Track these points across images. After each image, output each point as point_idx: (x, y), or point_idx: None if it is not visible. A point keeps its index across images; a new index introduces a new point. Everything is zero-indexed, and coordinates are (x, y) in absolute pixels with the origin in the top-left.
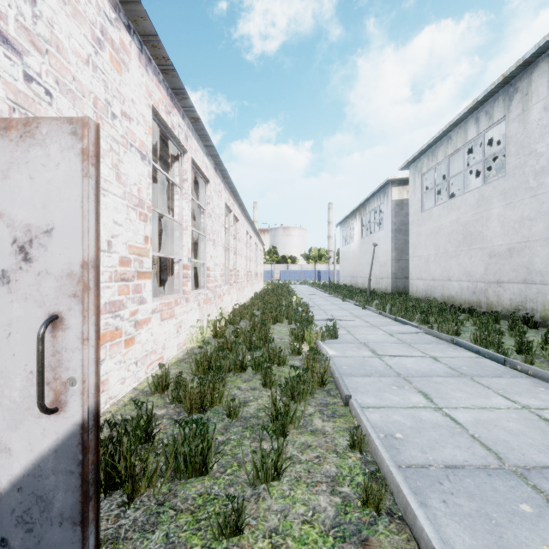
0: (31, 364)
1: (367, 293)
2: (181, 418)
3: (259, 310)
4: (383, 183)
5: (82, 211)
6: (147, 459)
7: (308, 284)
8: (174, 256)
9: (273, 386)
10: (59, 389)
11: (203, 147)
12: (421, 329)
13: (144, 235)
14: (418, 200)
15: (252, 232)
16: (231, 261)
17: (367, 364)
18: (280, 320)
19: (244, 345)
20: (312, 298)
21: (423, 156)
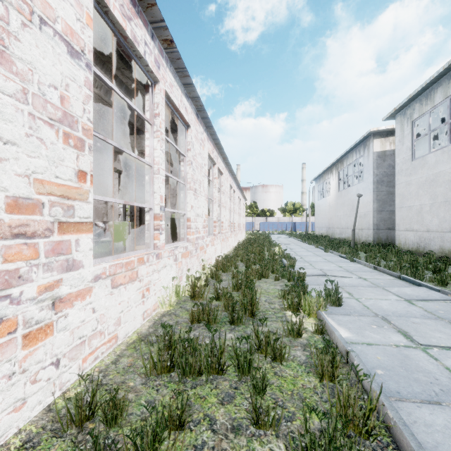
0: None
1: (351, 245)
2: None
3: (242, 261)
4: (364, 135)
5: None
6: None
7: (285, 234)
8: (140, 204)
9: (271, 427)
10: None
11: (182, 86)
12: (447, 295)
13: (76, 168)
14: (407, 148)
15: (236, 187)
16: (215, 212)
17: (414, 367)
18: (266, 275)
19: (225, 316)
20: (293, 248)
21: (414, 102)
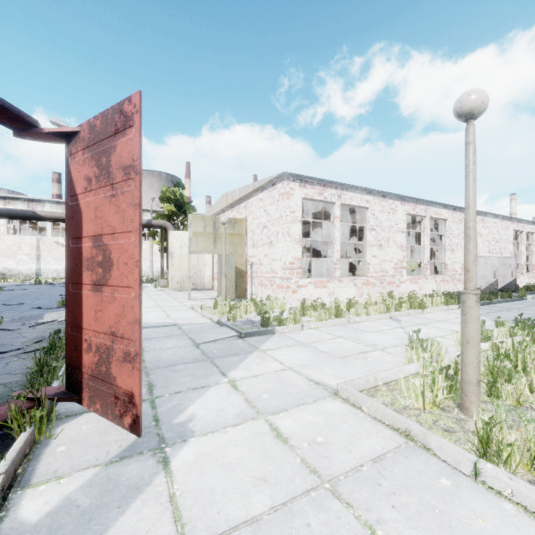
0: (510, 274)
1: None
2: (523, 286)
3: None
4: None
5: (515, 263)
6: (519, 288)
7: None
8: (518, 263)
9: None
10: (513, 276)
11: (530, 223)
12: None
13: None
14: None
15: None
16: None
17: None
18: None
19: None
20: None
21: None
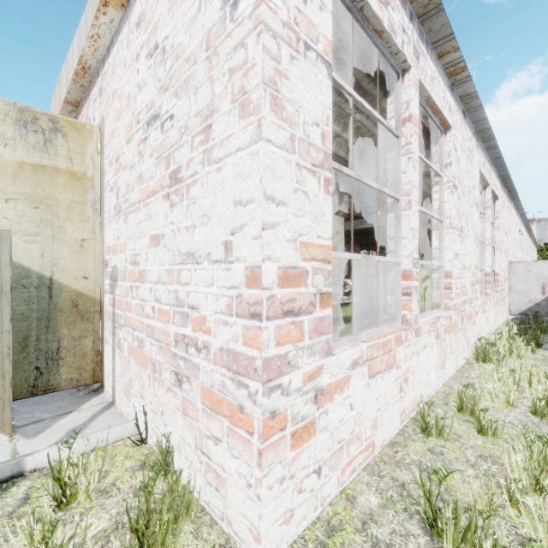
0: None
1: None
2: None
3: None
4: None
5: None
6: None
7: None
8: None
9: None
10: None
11: (522, 223)
12: None
13: None
14: None
15: (531, 243)
16: None
17: None
18: None
19: None
20: None
21: None
